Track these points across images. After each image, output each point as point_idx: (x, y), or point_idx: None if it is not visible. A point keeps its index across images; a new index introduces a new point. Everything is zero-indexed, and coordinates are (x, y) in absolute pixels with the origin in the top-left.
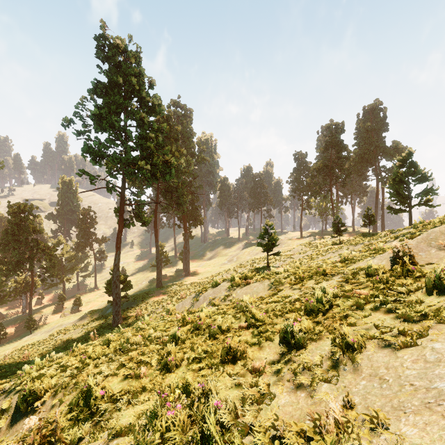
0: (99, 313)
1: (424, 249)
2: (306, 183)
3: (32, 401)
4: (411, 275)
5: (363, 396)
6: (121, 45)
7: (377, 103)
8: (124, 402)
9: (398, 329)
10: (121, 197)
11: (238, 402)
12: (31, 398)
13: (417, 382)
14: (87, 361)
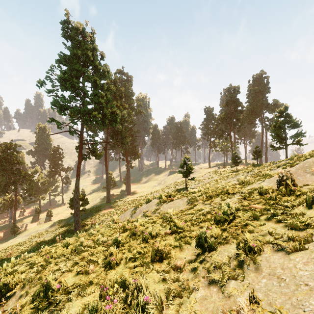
0: (64, 222)
1: (301, 175)
2: (213, 129)
3: (5, 292)
4: (293, 194)
5: (265, 293)
6: (80, 28)
7: (262, 73)
8: (75, 293)
9: (288, 236)
10: (80, 138)
11: (163, 294)
12: (4, 290)
13: (311, 283)
14: (49, 260)
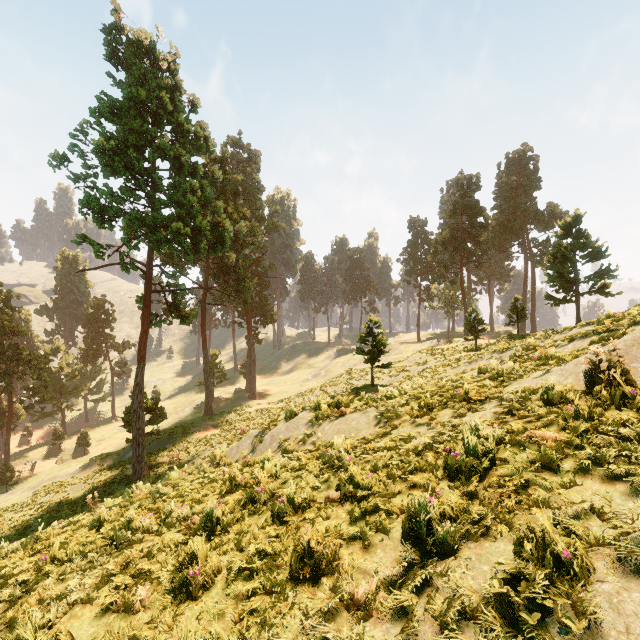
0: (113, 458)
1: (639, 358)
2: (426, 263)
3: None
4: (631, 404)
5: None
6: (145, 41)
7: (526, 149)
8: None
9: None
10: (146, 278)
11: None
12: None
13: None
14: (47, 566)
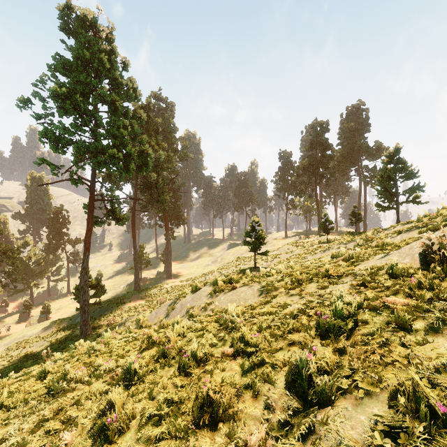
0: (67, 322)
1: None
2: (291, 183)
3: None
4: None
5: None
6: (89, 17)
7: (360, 104)
8: None
9: None
10: (90, 191)
11: None
12: None
13: None
14: None
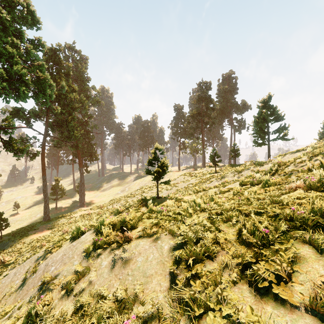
0: None
1: None
2: (183, 129)
3: None
4: None
5: None
6: None
7: (232, 73)
8: None
9: None
10: None
11: None
12: None
13: None
14: None
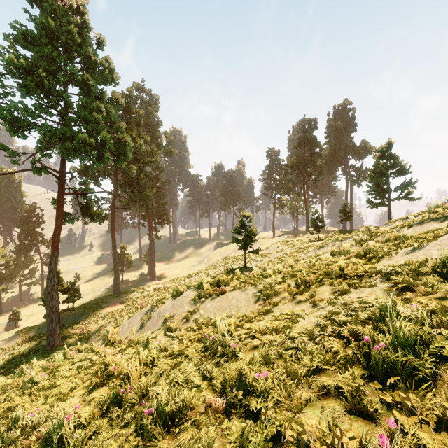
0: (35, 330)
1: None
2: (279, 181)
3: None
4: None
5: None
6: None
7: (347, 103)
8: None
9: None
10: (59, 183)
11: None
12: None
13: None
14: None
